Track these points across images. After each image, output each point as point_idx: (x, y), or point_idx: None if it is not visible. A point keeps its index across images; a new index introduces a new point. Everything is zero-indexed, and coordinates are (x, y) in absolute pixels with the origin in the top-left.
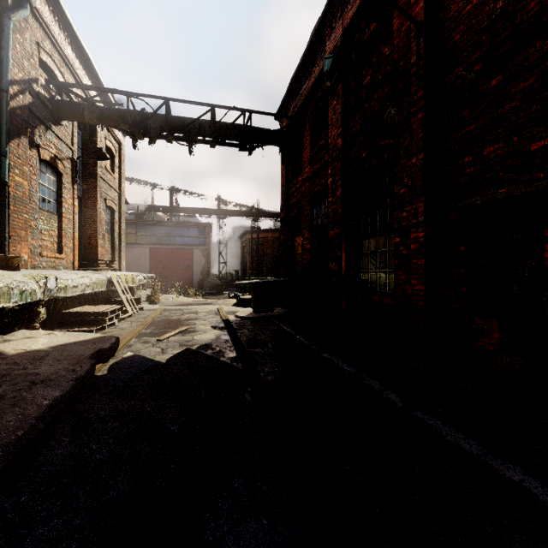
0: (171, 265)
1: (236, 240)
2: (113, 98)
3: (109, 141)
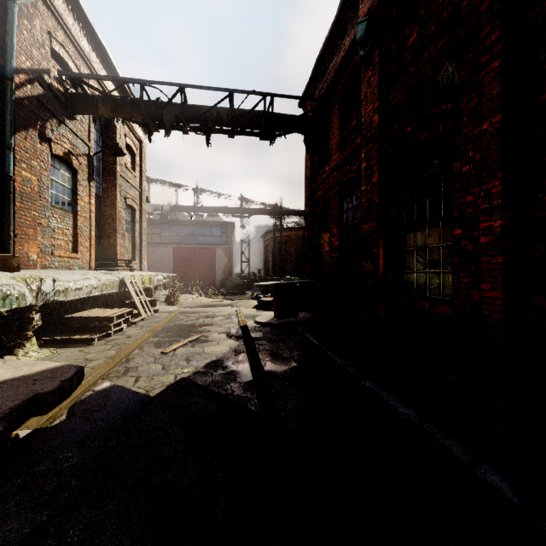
0: (194, 264)
1: (259, 239)
2: (131, 92)
3: (129, 139)
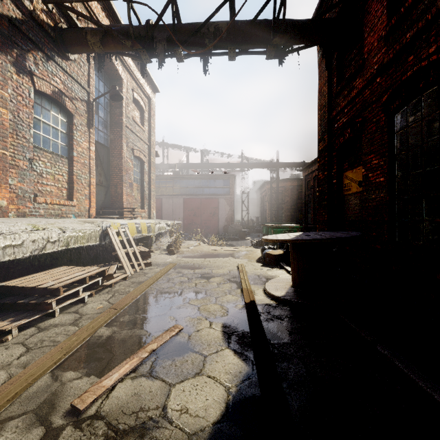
0: (200, 212)
1: (257, 190)
2: None
3: (137, 94)
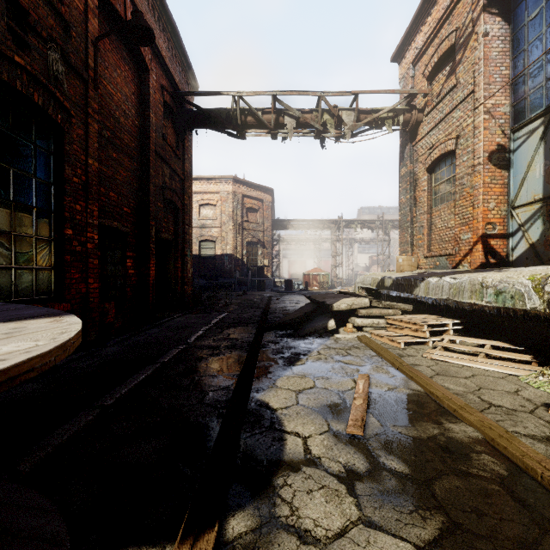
0: None
1: None
2: None
3: None
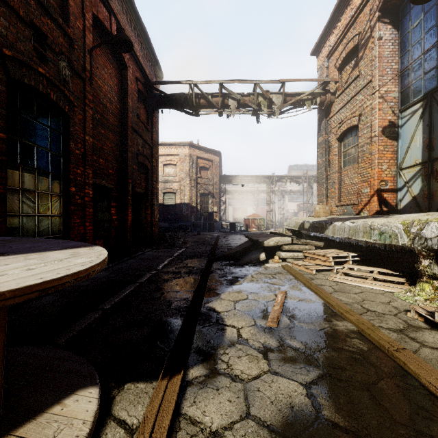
0: None
1: None
2: None
3: None
